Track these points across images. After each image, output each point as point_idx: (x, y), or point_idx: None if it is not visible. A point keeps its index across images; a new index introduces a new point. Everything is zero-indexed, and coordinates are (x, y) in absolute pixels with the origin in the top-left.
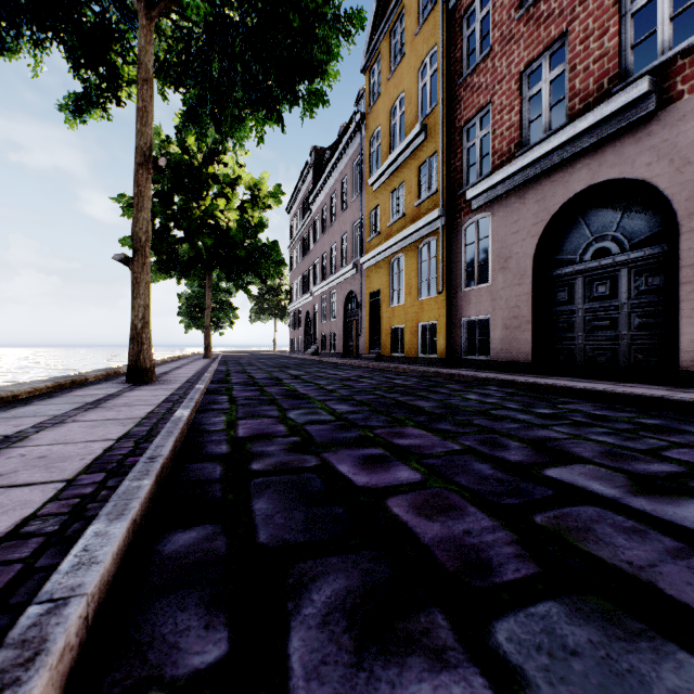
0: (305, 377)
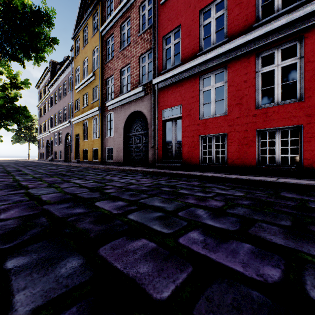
0: (34, 169)
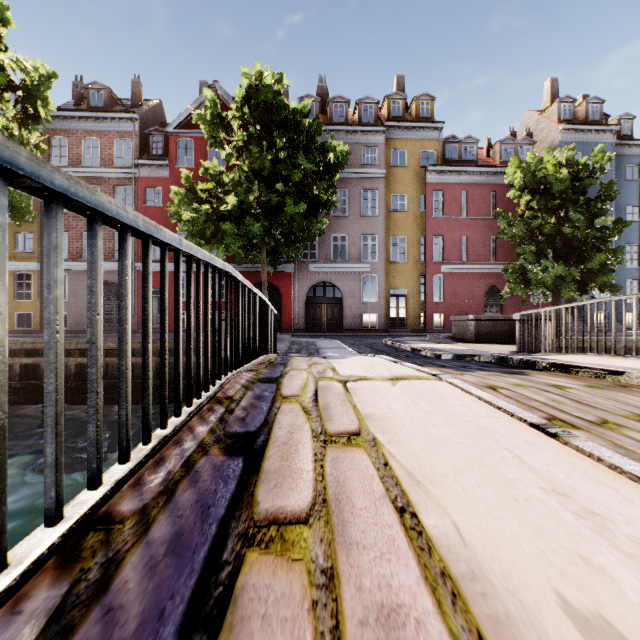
0: None
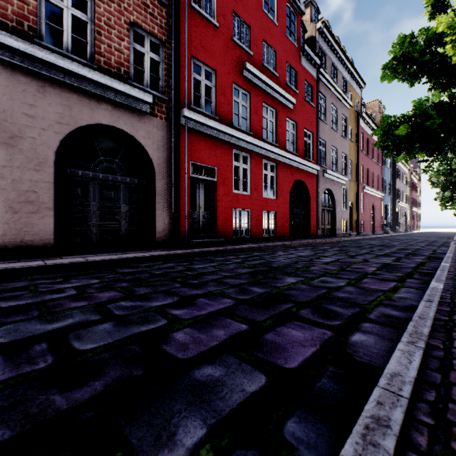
0: None
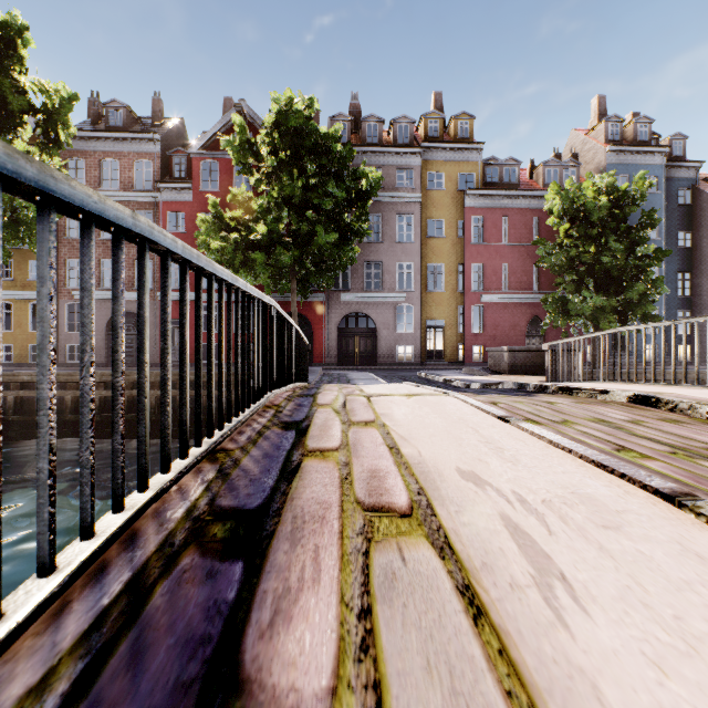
0: None
